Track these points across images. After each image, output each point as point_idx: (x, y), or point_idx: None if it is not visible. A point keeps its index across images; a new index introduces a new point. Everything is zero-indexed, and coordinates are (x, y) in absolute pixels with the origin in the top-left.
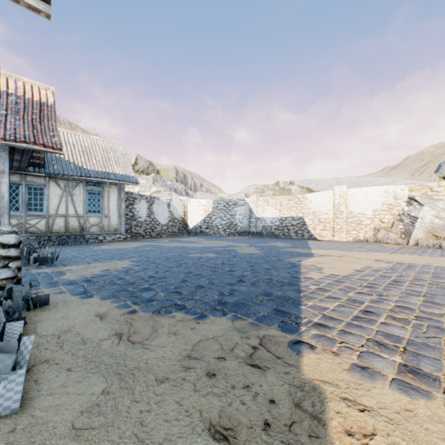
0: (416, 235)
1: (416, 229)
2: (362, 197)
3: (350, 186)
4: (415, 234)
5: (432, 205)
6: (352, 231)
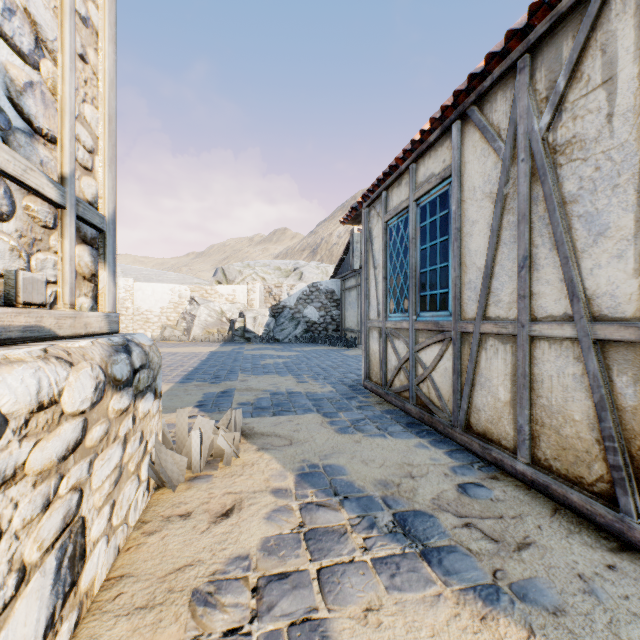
0: (196, 331)
1: (196, 326)
2: (151, 293)
3: (140, 278)
4: (195, 331)
5: (207, 305)
6: (140, 329)
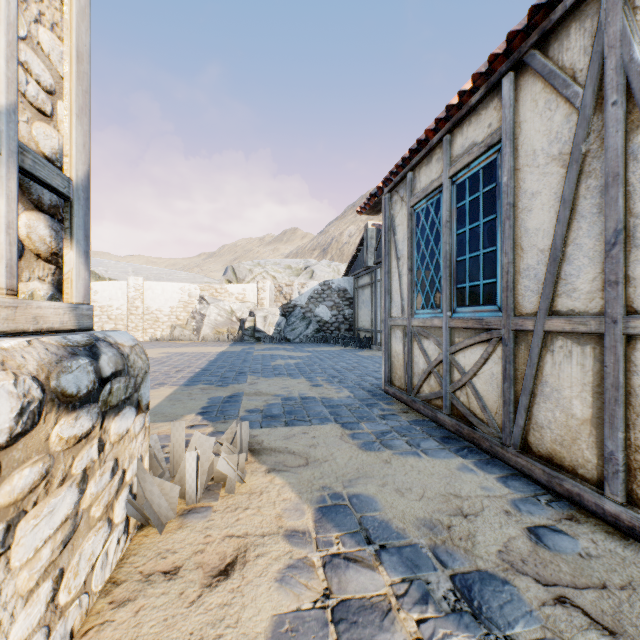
0: (205, 331)
1: (205, 326)
2: (160, 292)
3: (150, 277)
4: (204, 330)
5: (217, 305)
6: (150, 329)
